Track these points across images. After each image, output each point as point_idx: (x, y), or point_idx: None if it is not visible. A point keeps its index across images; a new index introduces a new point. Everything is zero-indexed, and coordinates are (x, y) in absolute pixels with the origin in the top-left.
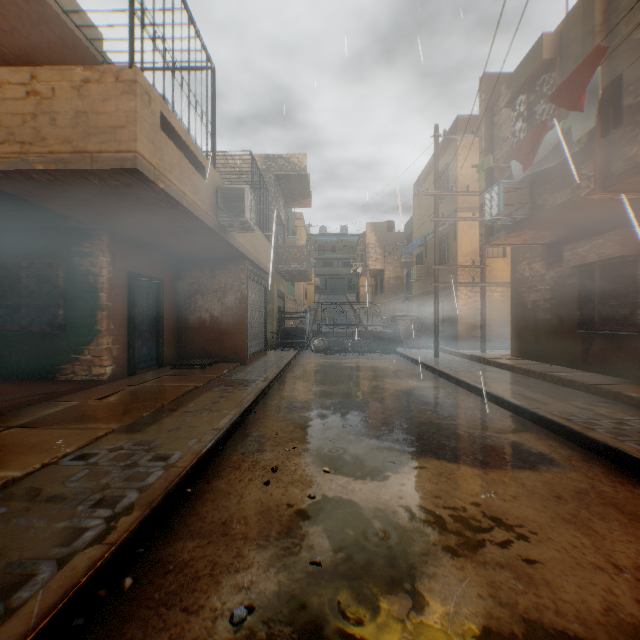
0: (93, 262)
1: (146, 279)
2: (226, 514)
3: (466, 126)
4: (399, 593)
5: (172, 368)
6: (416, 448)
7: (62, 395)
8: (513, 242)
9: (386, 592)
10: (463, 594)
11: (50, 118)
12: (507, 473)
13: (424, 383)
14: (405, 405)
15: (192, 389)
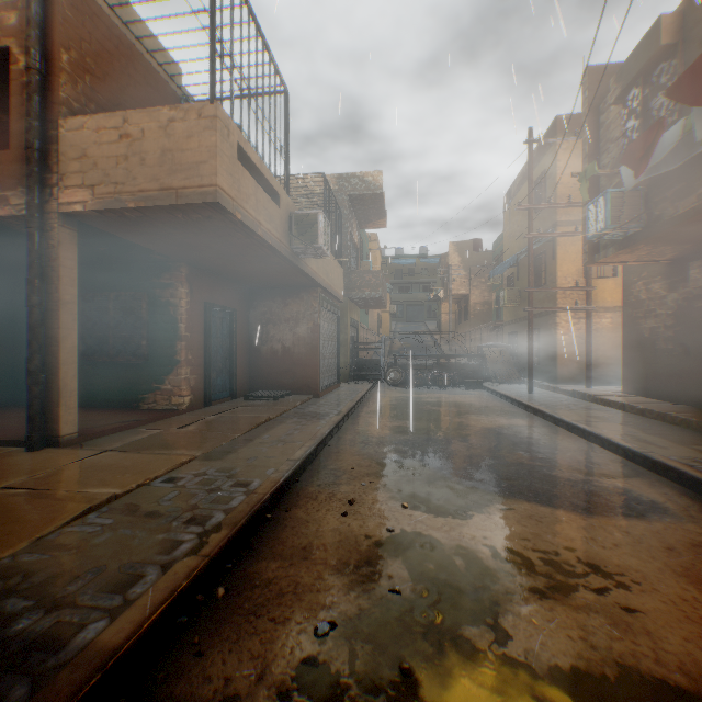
0: (172, 293)
1: (220, 309)
2: (305, 540)
3: (565, 130)
4: (481, 626)
5: (245, 399)
6: (503, 489)
7: (146, 423)
8: (624, 260)
9: (467, 624)
10: (550, 634)
11: (139, 158)
12: (609, 520)
13: (515, 421)
14: (492, 444)
15: (266, 421)
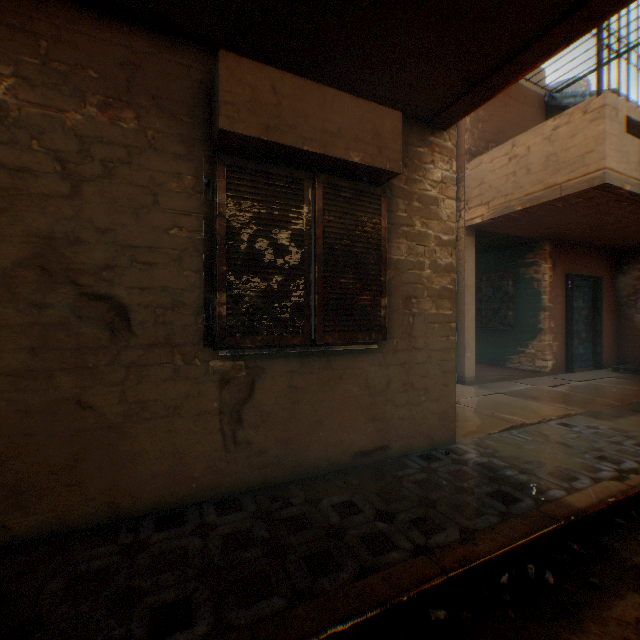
0: (534, 270)
1: (580, 279)
2: None
3: None
4: None
5: (611, 371)
6: None
7: (515, 378)
8: None
9: None
10: None
11: (524, 170)
12: None
13: None
14: None
15: None
